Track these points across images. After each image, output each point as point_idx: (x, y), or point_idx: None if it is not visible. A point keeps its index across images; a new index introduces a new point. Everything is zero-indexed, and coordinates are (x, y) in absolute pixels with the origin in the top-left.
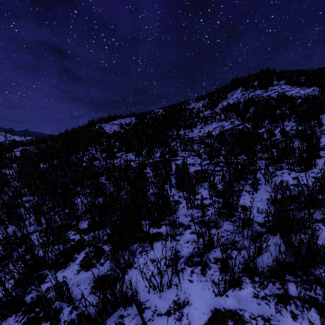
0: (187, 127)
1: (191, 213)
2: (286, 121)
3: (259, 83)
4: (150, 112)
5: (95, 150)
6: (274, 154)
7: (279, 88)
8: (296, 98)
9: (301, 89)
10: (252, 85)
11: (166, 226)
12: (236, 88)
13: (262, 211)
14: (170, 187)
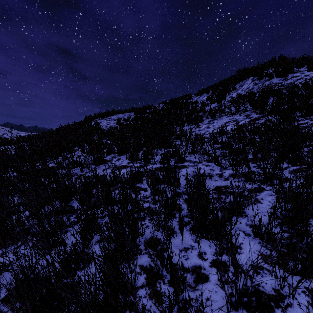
0: (191, 122)
1: None
2: None
3: (276, 70)
4: (150, 107)
5: (80, 151)
6: None
7: (302, 75)
8: None
9: None
10: (266, 72)
11: None
12: (246, 78)
13: None
14: (180, 229)
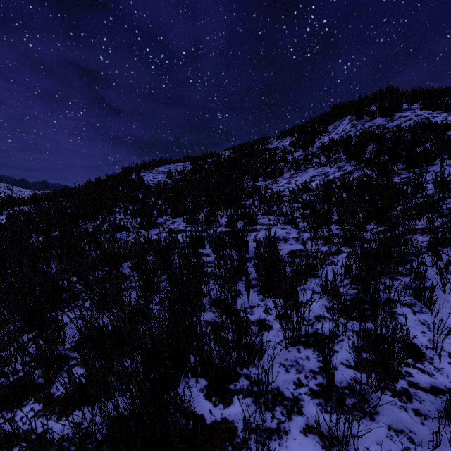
0: (268, 175)
1: (295, 357)
2: (434, 164)
3: (380, 107)
4: (212, 155)
5: (123, 212)
6: (447, 226)
7: (413, 115)
8: None
9: (449, 115)
10: (367, 110)
11: (245, 423)
12: (342, 117)
13: None
14: (247, 289)
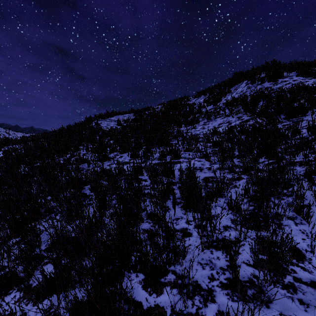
0: (188, 123)
1: (209, 257)
2: (307, 115)
3: (267, 74)
4: (149, 109)
5: (85, 149)
6: None
7: (291, 80)
8: None
9: None
10: (258, 77)
11: (172, 311)
12: (240, 82)
13: None
14: (173, 205)
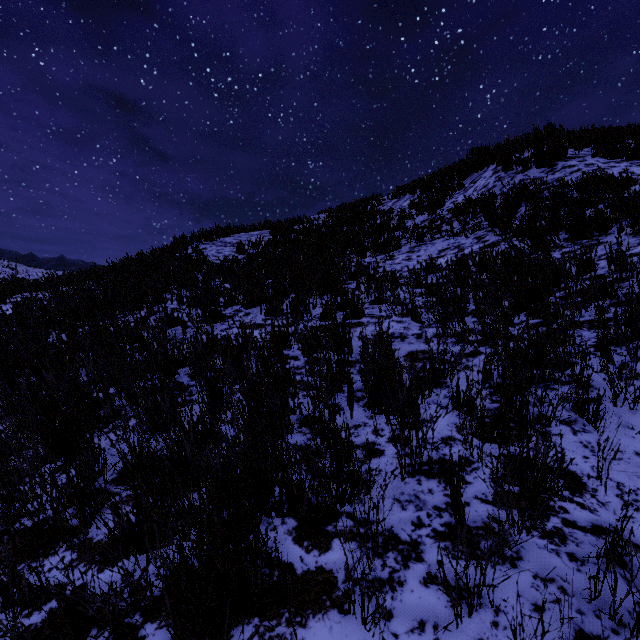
0: (379, 249)
1: (414, 491)
2: (610, 233)
3: (536, 153)
4: (301, 220)
5: (176, 300)
6: (621, 316)
7: (581, 164)
8: (634, 180)
9: (632, 165)
10: (518, 158)
11: (347, 569)
12: (483, 167)
13: (637, 499)
14: (350, 402)
